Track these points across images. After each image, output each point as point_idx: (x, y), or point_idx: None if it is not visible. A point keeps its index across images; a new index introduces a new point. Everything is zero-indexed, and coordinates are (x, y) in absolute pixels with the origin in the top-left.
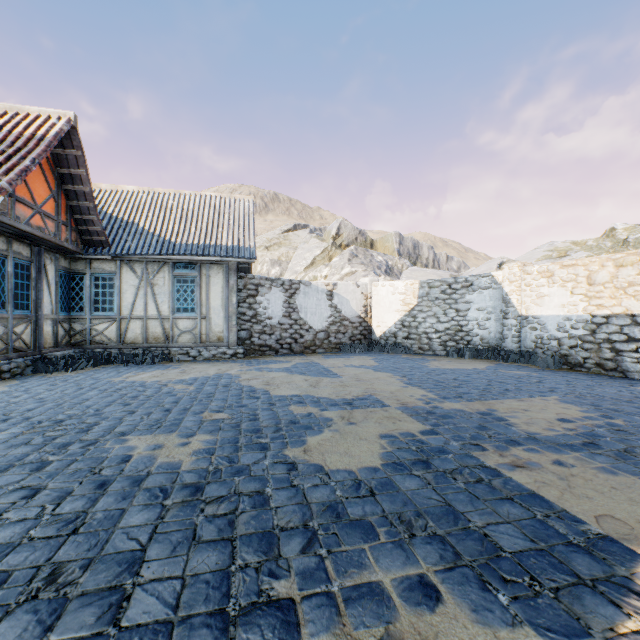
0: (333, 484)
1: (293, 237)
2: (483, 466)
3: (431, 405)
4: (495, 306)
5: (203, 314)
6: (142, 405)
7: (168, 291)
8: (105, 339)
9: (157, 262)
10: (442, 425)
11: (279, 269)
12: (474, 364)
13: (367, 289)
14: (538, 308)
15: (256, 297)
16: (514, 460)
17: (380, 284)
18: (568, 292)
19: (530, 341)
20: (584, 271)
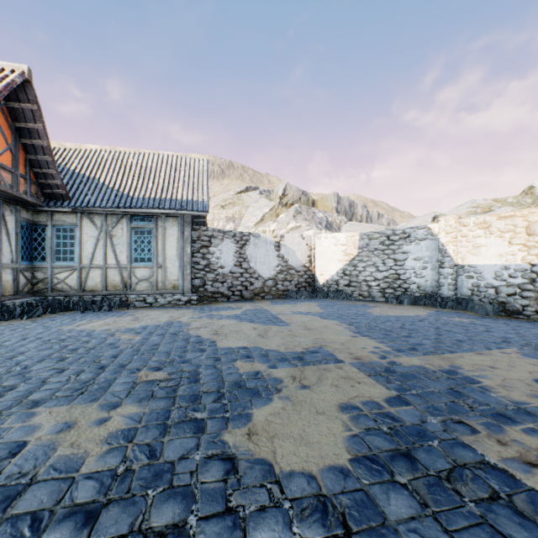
0: (287, 506)
1: (245, 197)
2: (486, 464)
3: (387, 360)
4: (431, 256)
5: (159, 263)
6: (77, 360)
7: (126, 242)
8: (66, 287)
9: (116, 215)
10: (408, 389)
11: (233, 225)
12: (414, 311)
13: (311, 241)
14: (474, 258)
15: (209, 248)
16: (522, 452)
17: (323, 236)
18: (506, 242)
19: (466, 289)
20: (523, 222)
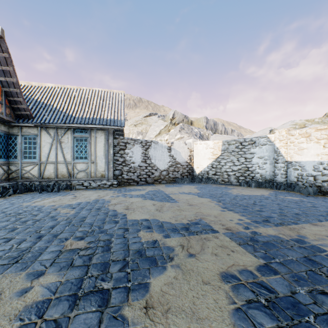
0: None
1: (149, 119)
2: None
3: (250, 230)
4: (269, 155)
5: (92, 160)
6: (23, 231)
7: (70, 146)
8: (31, 176)
9: (63, 128)
10: (272, 258)
11: (141, 136)
12: (260, 191)
13: (191, 146)
14: (299, 156)
15: (125, 150)
16: None
17: (198, 143)
18: (321, 146)
19: (293, 177)
20: None
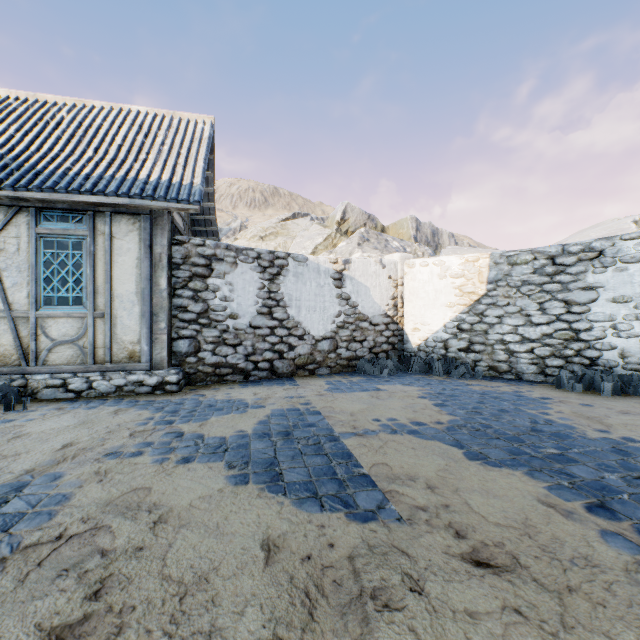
0: None
1: (292, 226)
2: None
3: None
4: None
5: (99, 309)
6: None
7: (26, 264)
8: None
9: (3, 207)
10: None
11: None
12: None
13: (397, 271)
14: None
15: (208, 279)
16: None
17: (418, 262)
18: None
19: None
20: None
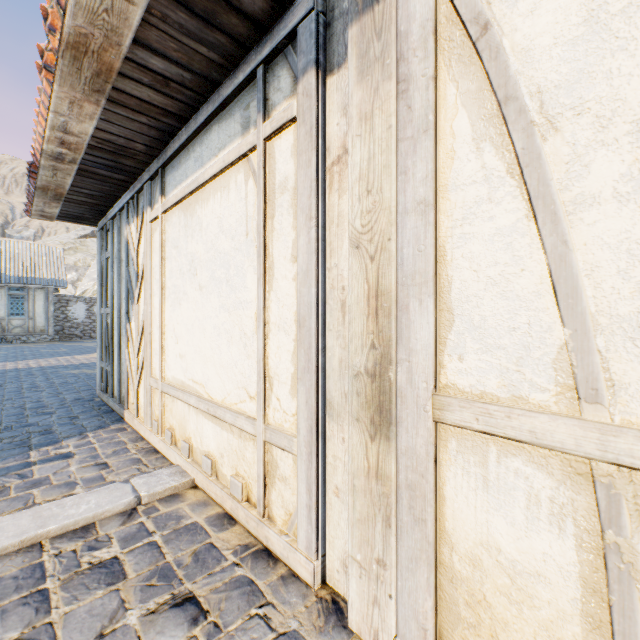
0: None
1: (91, 244)
2: None
3: None
4: None
5: (31, 317)
6: (32, 348)
7: (5, 303)
8: None
9: None
10: None
11: (76, 274)
12: None
13: None
14: None
15: (67, 307)
16: None
17: None
18: None
19: None
20: None
